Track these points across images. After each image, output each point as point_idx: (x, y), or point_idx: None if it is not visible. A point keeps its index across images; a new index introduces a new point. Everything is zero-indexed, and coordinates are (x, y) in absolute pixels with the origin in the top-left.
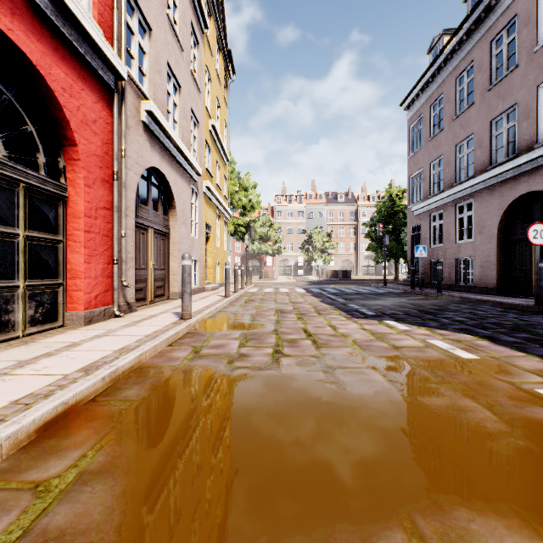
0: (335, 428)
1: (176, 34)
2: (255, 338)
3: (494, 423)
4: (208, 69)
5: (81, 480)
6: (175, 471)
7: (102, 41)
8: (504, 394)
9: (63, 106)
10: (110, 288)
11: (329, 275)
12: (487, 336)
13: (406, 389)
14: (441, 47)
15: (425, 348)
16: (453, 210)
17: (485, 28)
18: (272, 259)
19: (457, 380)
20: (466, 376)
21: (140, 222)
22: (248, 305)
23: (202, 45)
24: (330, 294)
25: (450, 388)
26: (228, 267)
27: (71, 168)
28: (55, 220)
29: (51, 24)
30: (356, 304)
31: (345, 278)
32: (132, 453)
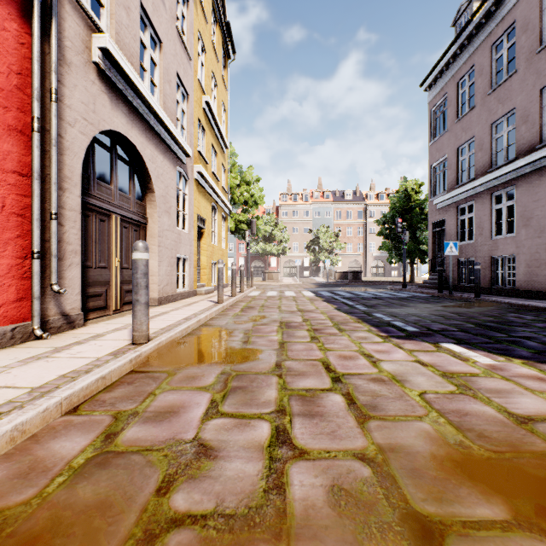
0: None
1: None
2: (242, 386)
3: None
4: (201, 36)
5: None
6: None
7: None
8: None
9: None
10: (28, 294)
11: (337, 276)
12: None
13: None
14: (470, 14)
15: None
16: (488, 201)
17: None
18: (277, 260)
19: None
20: None
21: (96, 204)
22: (243, 315)
23: (193, 4)
24: (345, 299)
25: None
26: (221, 266)
27: None
28: None
29: None
30: (383, 313)
31: (356, 280)
32: None
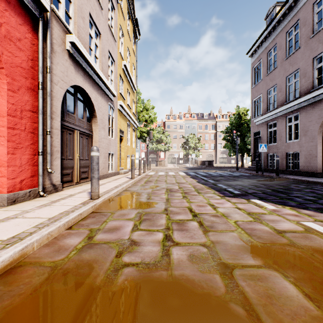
0: None
1: None
2: (148, 218)
3: None
4: (121, 27)
5: None
6: None
7: None
8: None
9: None
10: (36, 173)
11: (199, 163)
12: None
13: None
14: (274, 14)
15: (307, 233)
16: (284, 120)
17: None
18: (164, 153)
19: None
20: None
21: (67, 125)
22: (146, 185)
23: (117, 10)
24: (202, 176)
25: None
26: (133, 158)
27: None
28: None
29: None
30: (223, 184)
31: (210, 165)
32: None
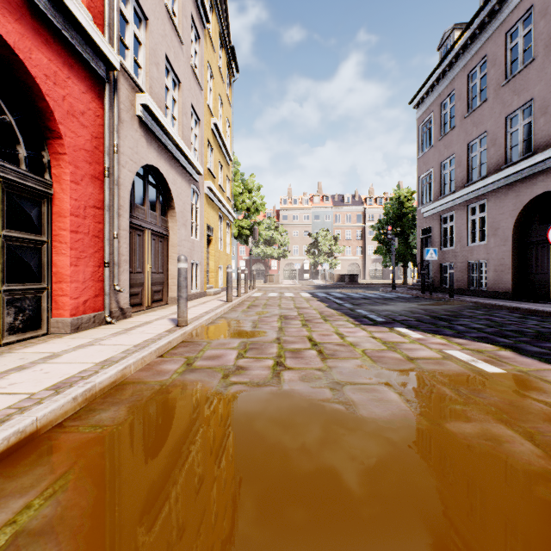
0: (345, 465)
1: (175, 26)
2: (255, 347)
3: (539, 459)
4: (210, 65)
5: (13, 546)
6: (138, 531)
7: (90, 26)
8: (543, 419)
9: (45, 94)
10: (101, 292)
11: (336, 279)
12: (510, 346)
13: (427, 411)
14: (452, 42)
15: (443, 360)
16: (465, 212)
17: (499, 20)
18: (278, 262)
19: (485, 400)
20: (494, 394)
21: (136, 223)
22: (250, 311)
23: (203, 40)
24: (337, 299)
25: (478, 410)
26: (230, 271)
27: (57, 163)
28: (38, 219)
29: (31, 3)
30: (365, 309)
31: (352, 282)
32: (90, 502)
